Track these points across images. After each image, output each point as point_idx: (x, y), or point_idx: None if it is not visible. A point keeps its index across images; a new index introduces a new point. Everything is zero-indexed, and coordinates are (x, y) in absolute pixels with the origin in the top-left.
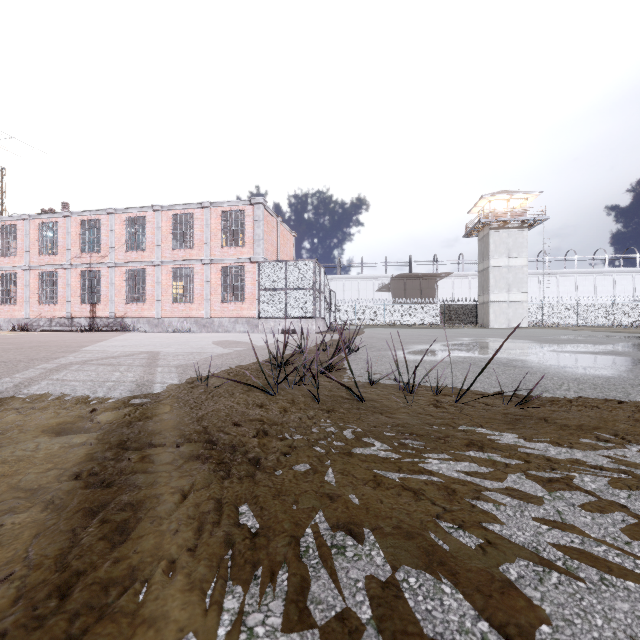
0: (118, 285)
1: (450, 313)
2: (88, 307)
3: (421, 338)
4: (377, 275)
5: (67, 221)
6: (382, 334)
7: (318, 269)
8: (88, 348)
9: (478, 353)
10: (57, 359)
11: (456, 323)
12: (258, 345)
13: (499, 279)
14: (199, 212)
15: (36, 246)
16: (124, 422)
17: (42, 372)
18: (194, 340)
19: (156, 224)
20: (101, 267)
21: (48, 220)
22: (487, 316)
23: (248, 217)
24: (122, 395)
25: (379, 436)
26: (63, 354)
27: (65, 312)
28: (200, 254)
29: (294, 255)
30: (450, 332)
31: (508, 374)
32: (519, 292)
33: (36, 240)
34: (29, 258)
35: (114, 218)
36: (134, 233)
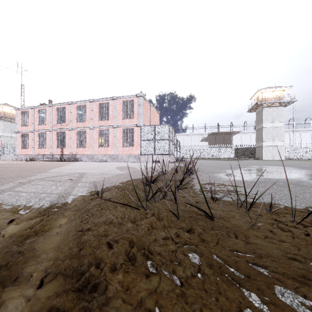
0: (73, 139)
1: (240, 152)
2: (60, 149)
3: (228, 165)
4: (200, 133)
5: (50, 108)
6: (205, 163)
7: (171, 129)
8: (52, 170)
9: (271, 175)
10: (31, 176)
11: (243, 157)
12: (139, 169)
13: (267, 134)
14: (111, 102)
15: (37, 121)
16: (22, 237)
17: (14, 185)
18: (107, 166)
19: (91, 108)
20: (65, 130)
21: (42, 108)
22: (261, 154)
23: (135, 103)
24: (43, 205)
25: (250, 277)
26: (37, 173)
27: (49, 152)
28: (112, 123)
29: (158, 123)
30: (243, 162)
31: (308, 193)
32: (279, 141)
33: (37, 118)
34: (34, 126)
35: (71, 106)
36: (80, 113)
